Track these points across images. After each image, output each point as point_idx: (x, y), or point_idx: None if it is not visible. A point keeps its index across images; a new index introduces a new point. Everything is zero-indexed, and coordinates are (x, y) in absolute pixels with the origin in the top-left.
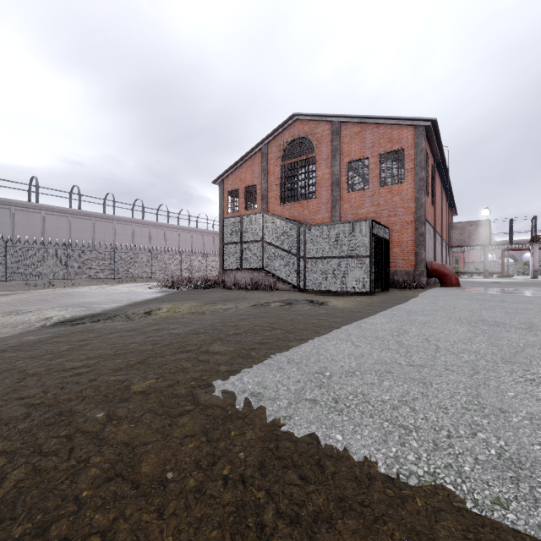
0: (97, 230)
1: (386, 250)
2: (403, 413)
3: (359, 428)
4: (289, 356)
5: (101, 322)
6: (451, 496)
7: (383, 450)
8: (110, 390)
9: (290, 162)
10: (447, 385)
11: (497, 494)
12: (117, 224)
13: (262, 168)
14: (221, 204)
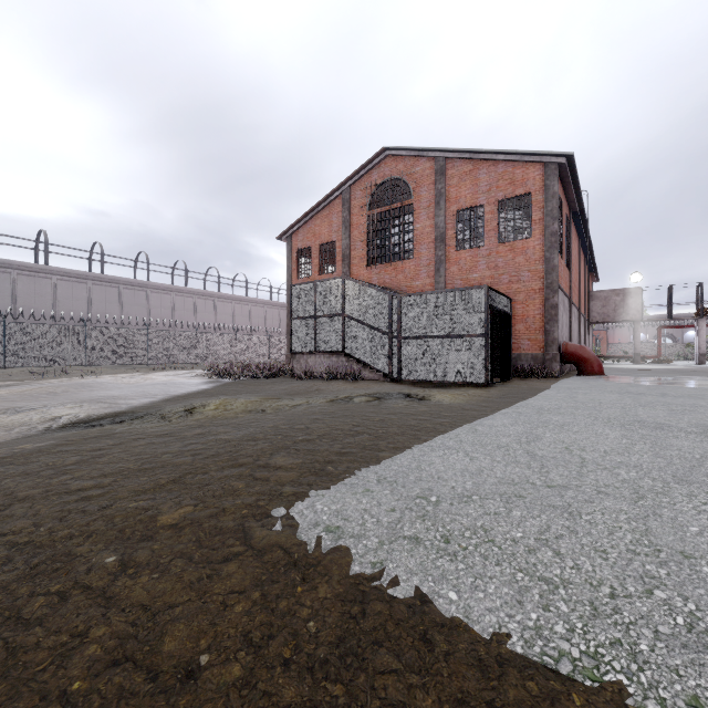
0: (126, 301)
1: (507, 327)
2: (544, 559)
3: (482, 581)
4: (379, 472)
5: (125, 423)
6: (625, 693)
7: (518, 616)
8: (128, 523)
9: (379, 211)
10: (602, 516)
11: (693, 689)
12: (152, 293)
13: (343, 219)
14: (289, 267)
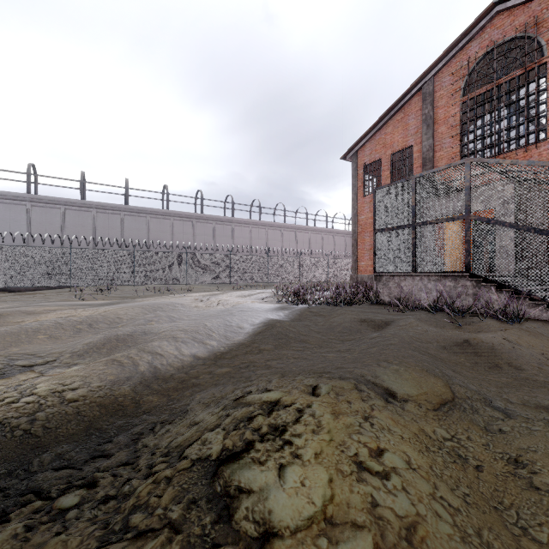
0: (217, 233)
1: None
2: None
3: None
4: None
5: None
6: None
7: None
8: None
9: (481, 92)
10: None
11: None
12: (236, 226)
13: (423, 117)
14: (354, 185)
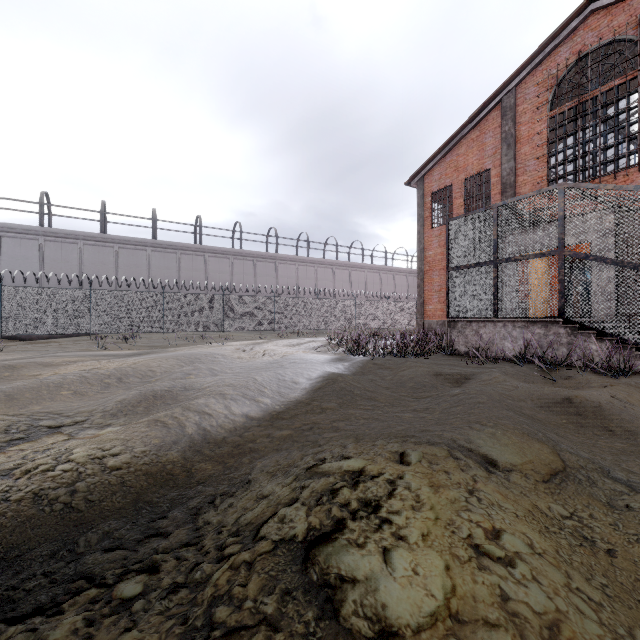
0: (259, 272)
1: None
2: None
3: None
4: None
5: None
6: None
7: None
8: None
9: (572, 105)
10: None
11: None
12: (280, 264)
13: (502, 136)
14: (421, 216)
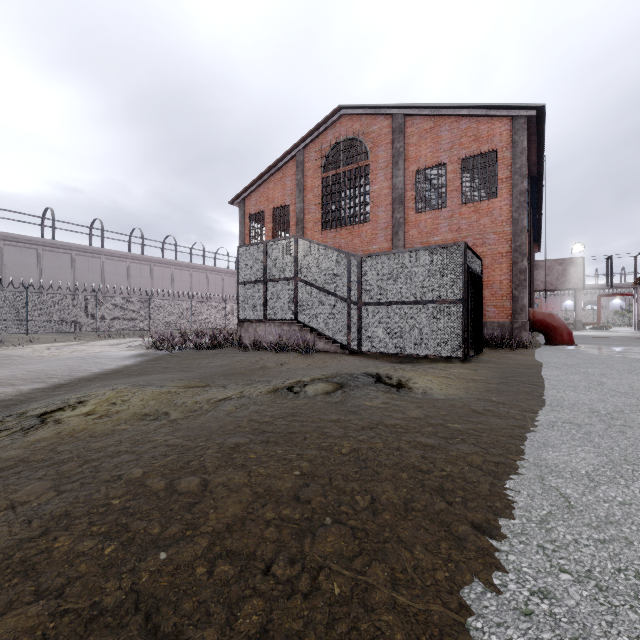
0: (79, 267)
1: (480, 292)
2: None
3: None
4: None
5: None
6: None
7: None
8: None
9: (334, 173)
10: None
11: None
12: (107, 260)
13: (296, 182)
14: (242, 232)
